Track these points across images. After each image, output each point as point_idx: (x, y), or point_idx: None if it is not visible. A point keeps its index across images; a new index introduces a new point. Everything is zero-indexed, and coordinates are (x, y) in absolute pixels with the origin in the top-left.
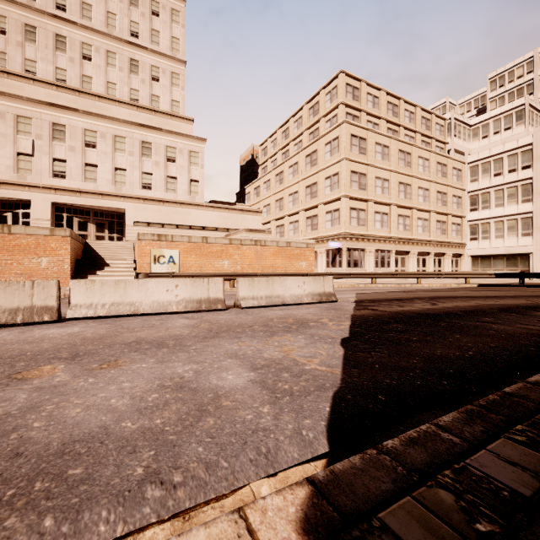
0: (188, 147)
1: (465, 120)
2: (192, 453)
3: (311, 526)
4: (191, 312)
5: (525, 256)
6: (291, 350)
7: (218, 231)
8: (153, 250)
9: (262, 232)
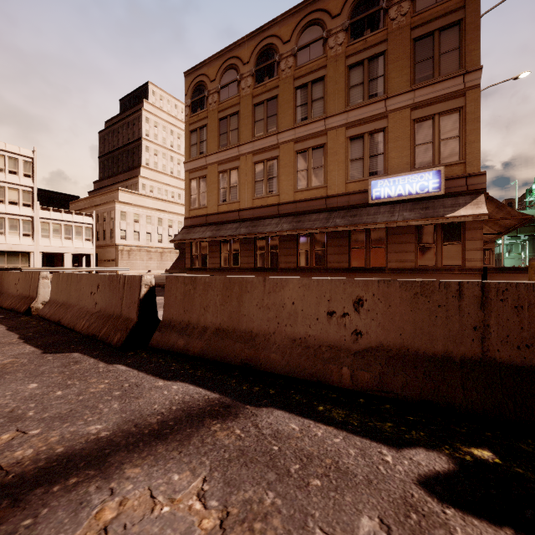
0: None
1: None
2: None
3: None
4: None
5: None
6: None
7: None
8: None
9: None
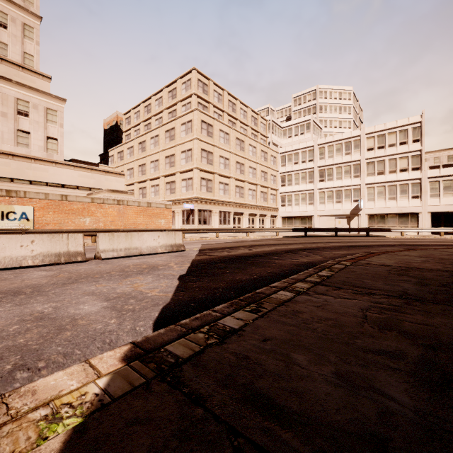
0: (44, 103)
1: (279, 123)
2: (53, 351)
3: (128, 357)
4: (49, 265)
5: (310, 217)
6: (140, 286)
7: (79, 189)
8: (1, 205)
9: (125, 193)
